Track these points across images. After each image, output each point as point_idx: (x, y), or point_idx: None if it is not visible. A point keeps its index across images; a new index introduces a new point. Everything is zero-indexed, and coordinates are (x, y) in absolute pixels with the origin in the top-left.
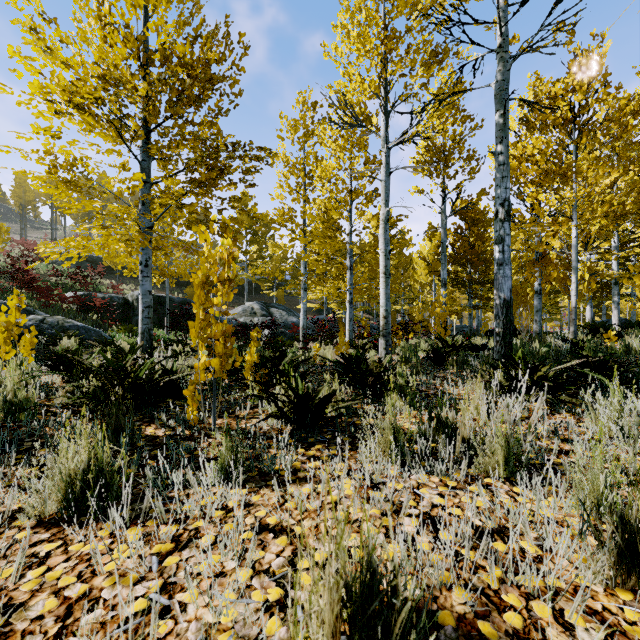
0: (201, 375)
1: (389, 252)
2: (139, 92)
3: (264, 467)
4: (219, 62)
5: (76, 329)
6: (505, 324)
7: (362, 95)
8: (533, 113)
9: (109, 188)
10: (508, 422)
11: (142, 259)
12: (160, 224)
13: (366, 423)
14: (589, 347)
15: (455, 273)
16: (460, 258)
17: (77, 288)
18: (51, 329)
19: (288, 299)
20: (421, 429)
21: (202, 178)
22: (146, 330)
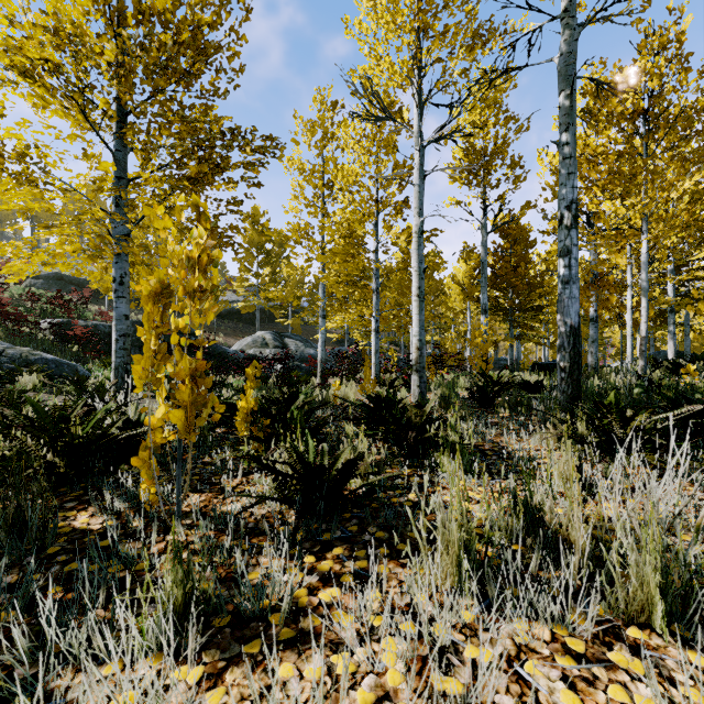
0: (157, 436)
1: (423, 271)
2: (105, 56)
3: (244, 603)
4: (213, 26)
5: (44, 363)
6: (572, 357)
7: (391, 81)
8: (597, 103)
9: (80, 189)
10: (653, 521)
11: (116, 275)
12: (134, 228)
13: (407, 502)
14: (668, 385)
15: (495, 298)
16: (501, 281)
17: (58, 315)
18: (11, 363)
19: (305, 328)
20: (496, 520)
21: (192, 173)
22: (121, 365)
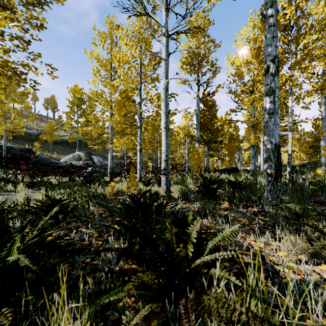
0: None
1: (168, 112)
2: None
3: None
4: None
5: None
6: (277, 166)
7: None
8: None
9: None
10: None
11: None
12: None
13: None
14: (314, 182)
15: (201, 136)
16: (204, 127)
17: None
18: None
19: (105, 151)
20: None
21: None
22: None
